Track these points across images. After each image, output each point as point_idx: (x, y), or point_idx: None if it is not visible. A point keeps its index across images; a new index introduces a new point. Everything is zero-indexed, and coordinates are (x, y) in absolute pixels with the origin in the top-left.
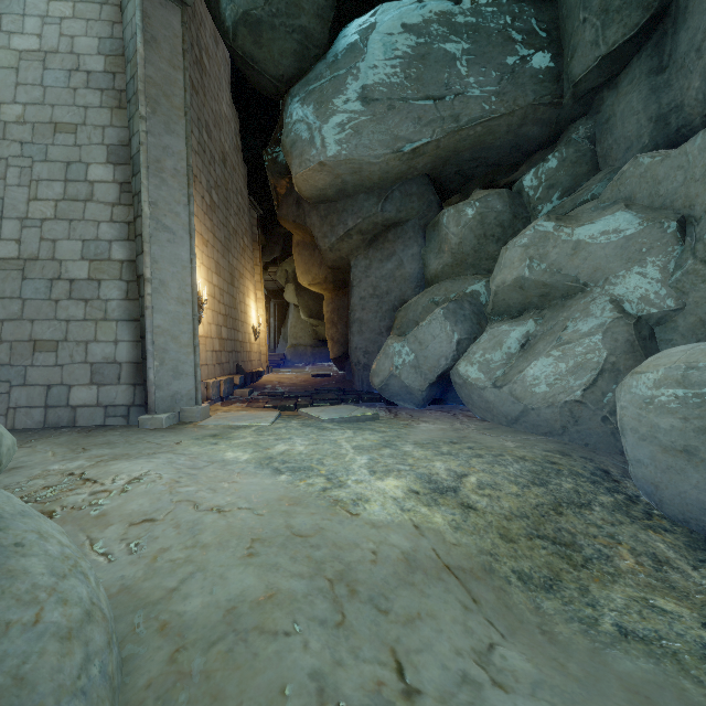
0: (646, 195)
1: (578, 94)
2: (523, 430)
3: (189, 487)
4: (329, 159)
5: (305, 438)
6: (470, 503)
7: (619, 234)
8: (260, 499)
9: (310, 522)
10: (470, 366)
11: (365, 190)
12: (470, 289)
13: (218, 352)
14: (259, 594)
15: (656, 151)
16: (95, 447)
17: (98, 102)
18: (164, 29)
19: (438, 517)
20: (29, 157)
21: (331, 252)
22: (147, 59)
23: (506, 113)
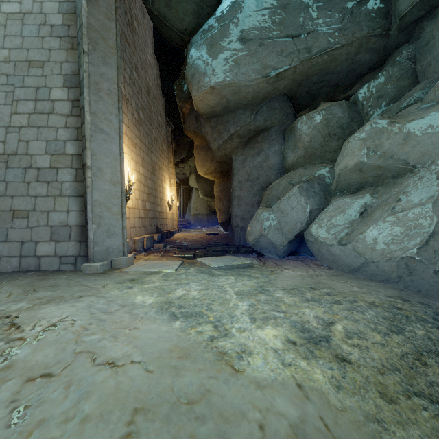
0: None
1: (403, 25)
2: (363, 277)
3: (94, 334)
4: (217, 84)
5: (198, 283)
6: (344, 355)
7: None
8: (154, 349)
9: (197, 382)
10: (320, 229)
11: (242, 106)
12: (318, 173)
13: (143, 218)
14: None
15: None
16: (43, 289)
17: (58, 45)
18: None
19: (318, 373)
20: (12, 84)
21: (219, 151)
22: (89, 12)
23: (346, 43)
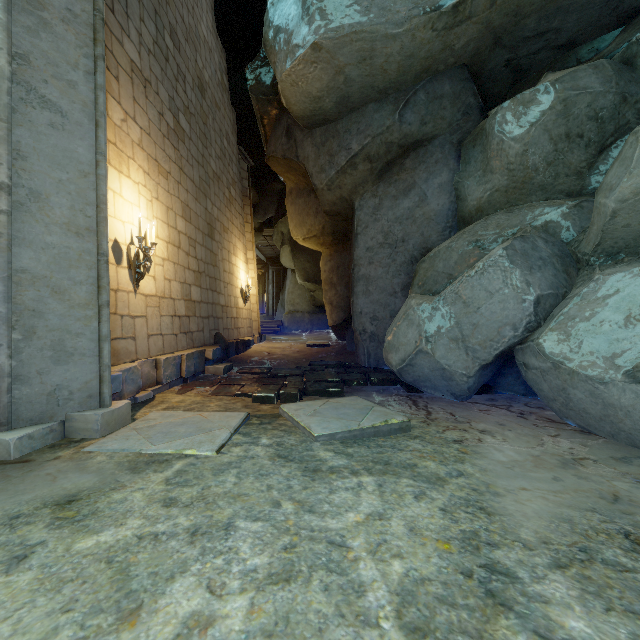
0: None
1: None
2: None
3: None
4: (326, 35)
5: (264, 527)
6: None
7: None
8: None
9: None
10: (567, 341)
11: (376, 96)
12: (542, 221)
13: (185, 318)
14: None
15: None
16: None
17: None
18: None
19: None
20: None
21: (329, 191)
22: None
23: None
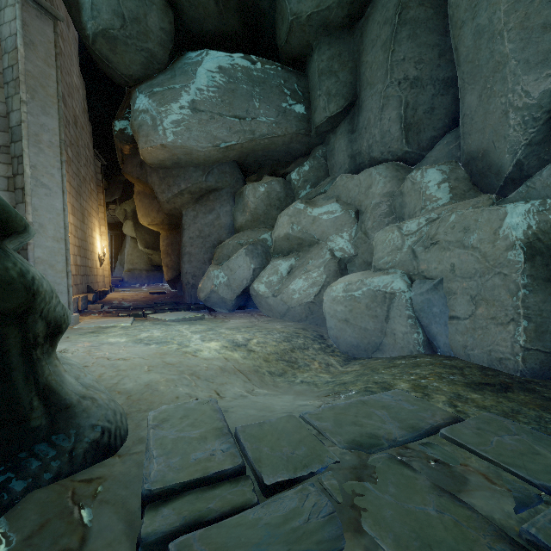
0: (345, 196)
1: (318, 132)
2: (288, 320)
3: (98, 352)
4: (168, 143)
5: (158, 330)
6: (252, 349)
7: (332, 215)
8: (144, 354)
9: (174, 360)
10: (260, 284)
11: (194, 165)
12: (262, 237)
13: (75, 276)
14: (158, 379)
15: (350, 174)
16: None
17: None
18: (40, 35)
19: (236, 355)
20: None
21: (168, 203)
22: (26, 57)
23: (281, 135)
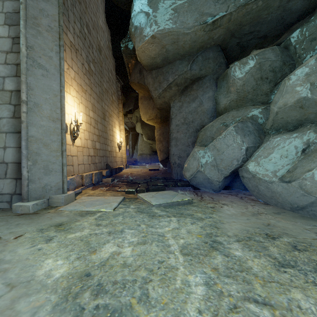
0: None
1: None
2: (309, 216)
3: None
4: (157, 32)
5: (135, 231)
6: None
7: None
8: None
9: None
10: (258, 166)
11: (180, 57)
12: (251, 114)
13: (93, 156)
14: None
15: None
16: None
17: None
18: None
19: None
20: None
21: (159, 98)
22: None
23: None
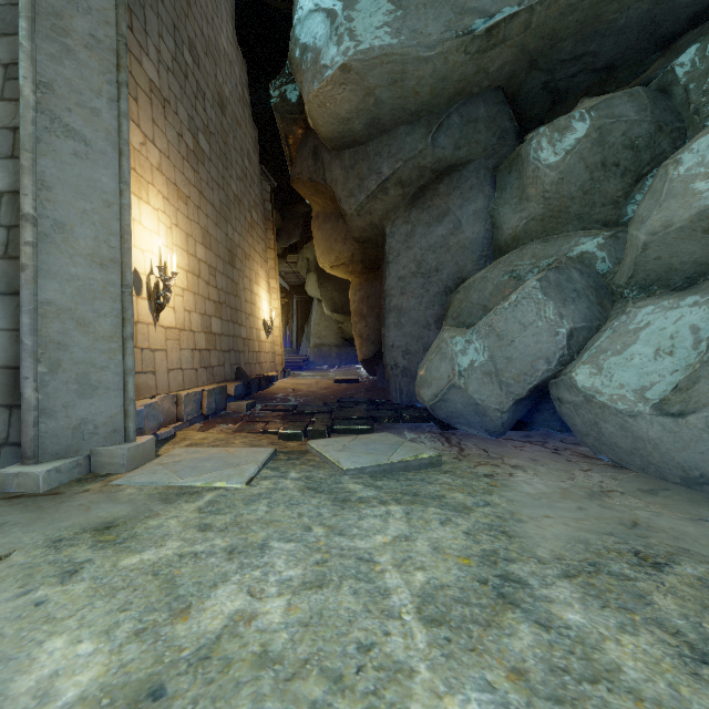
0: None
1: None
2: None
3: None
4: (355, 57)
5: (297, 546)
6: None
7: None
8: None
9: None
10: (599, 374)
11: (408, 118)
12: (578, 251)
13: (205, 351)
14: None
15: None
16: None
17: None
18: None
19: None
20: None
21: (359, 216)
22: None
23: None
